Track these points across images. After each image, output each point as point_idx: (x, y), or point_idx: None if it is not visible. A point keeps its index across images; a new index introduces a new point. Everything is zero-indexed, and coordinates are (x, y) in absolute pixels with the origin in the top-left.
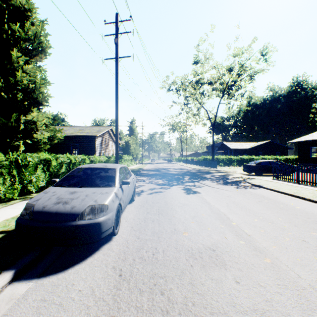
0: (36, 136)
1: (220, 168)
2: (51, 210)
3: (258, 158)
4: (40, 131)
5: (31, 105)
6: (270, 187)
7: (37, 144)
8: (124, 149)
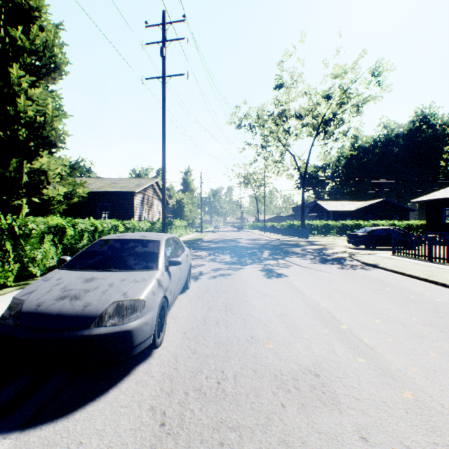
0: (46, 193)
1: (313, 239)
2: (50, 310)
3: (367, 224)
4: (53, 185)
5: (40, 147)
6: (390, 267)
7: (48, 204)
8: (175, 212)
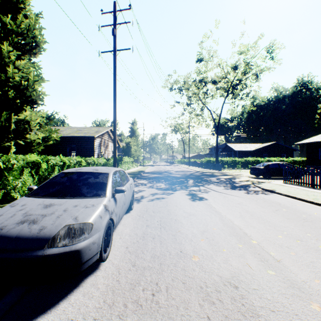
0: (29, 137)
1: (224, 171)
2: (10, 233)
3: (263, 160)
4: (35, 131)
5: (25, 103)
6: (284, 192)
7: (30, 145)
8: (124, 151)
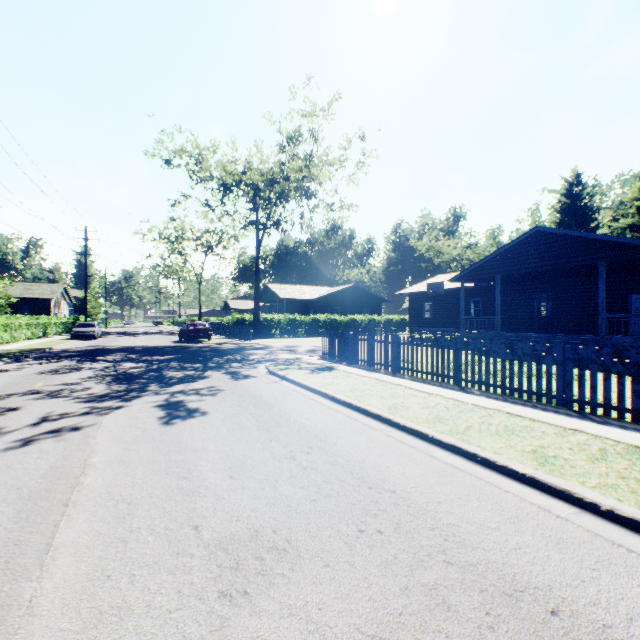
0: None
1: None
2: (83, 331)
3: None
4: None
5: None
6: None
7: None
8: (77, 308)
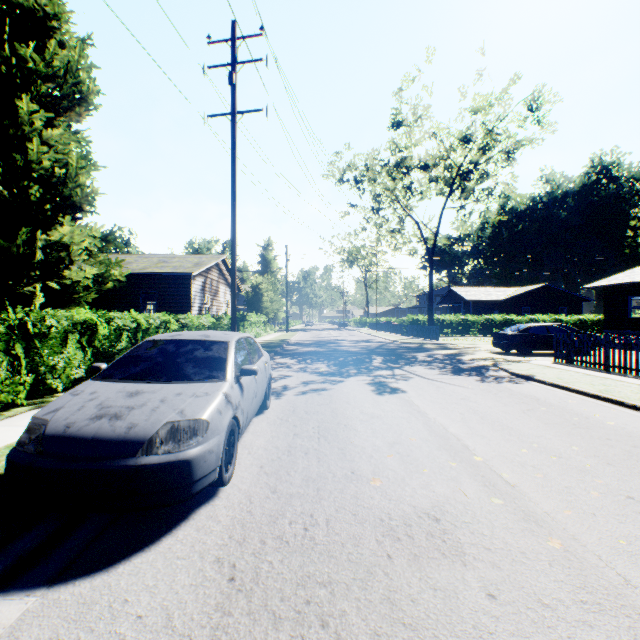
0: (69, 275)
1: (445, 340)
2: (84, 433)
3: (522, 320)
4: (78, 264)
5: (60, 211)
6: (549, 379)
7: (71, 292)
8: (249, 302)
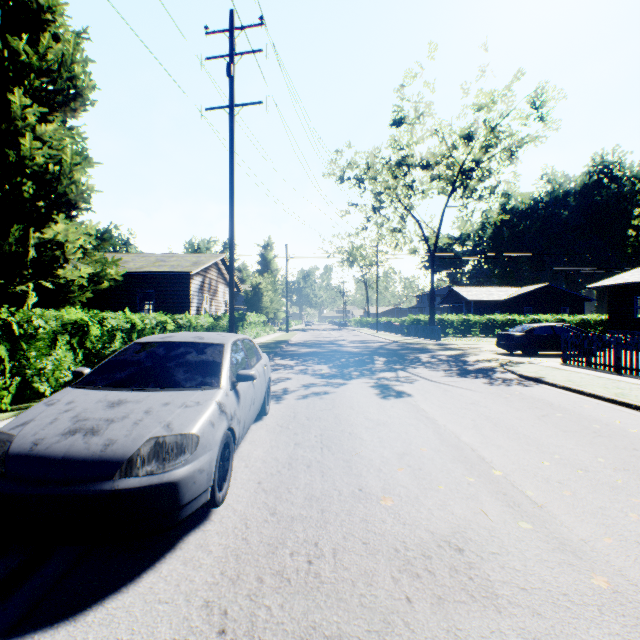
0: (63, 274)
1: (447, 341)
2: (53, 451)
3: (524, 320)
4: (73, 263)
5: (55, 208)
6: (560, 382)
7: (65, 291)
8: (249, 302)
